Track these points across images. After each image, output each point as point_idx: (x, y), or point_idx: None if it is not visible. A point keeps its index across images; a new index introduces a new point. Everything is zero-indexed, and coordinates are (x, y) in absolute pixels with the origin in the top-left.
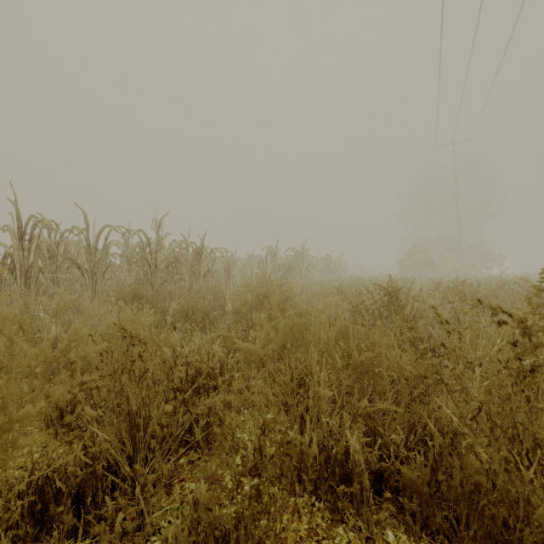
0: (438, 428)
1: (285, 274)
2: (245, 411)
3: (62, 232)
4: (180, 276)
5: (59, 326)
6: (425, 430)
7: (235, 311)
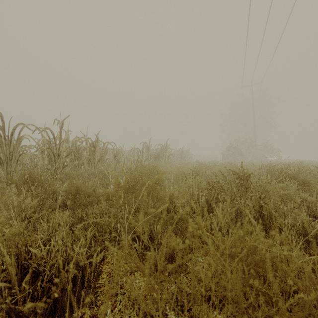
0: None
1: (154, 160)
2: None
3: None
4: (79, 162)
5: None
6: None
7: (107, 197)
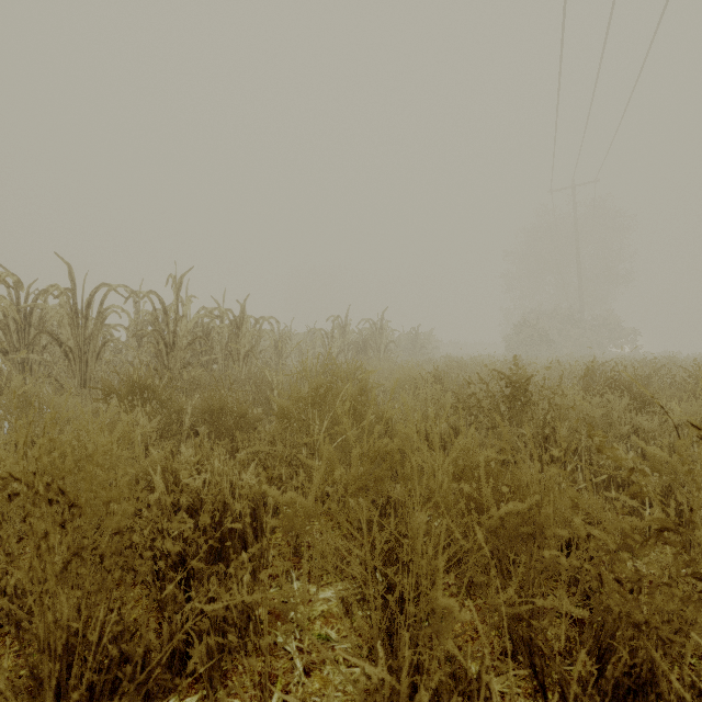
0: (660, 656)
1: (357, 353)
2: (294, 584)
3: (37, 293)
4: (210, 357)
5: (8, 436)
6: (632, 656)
7: (281, 413)
